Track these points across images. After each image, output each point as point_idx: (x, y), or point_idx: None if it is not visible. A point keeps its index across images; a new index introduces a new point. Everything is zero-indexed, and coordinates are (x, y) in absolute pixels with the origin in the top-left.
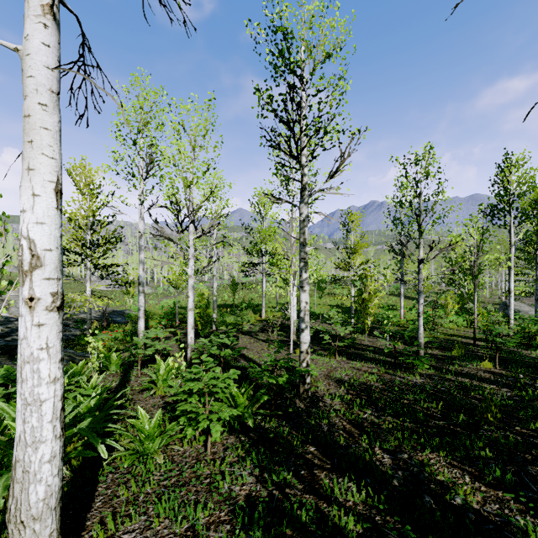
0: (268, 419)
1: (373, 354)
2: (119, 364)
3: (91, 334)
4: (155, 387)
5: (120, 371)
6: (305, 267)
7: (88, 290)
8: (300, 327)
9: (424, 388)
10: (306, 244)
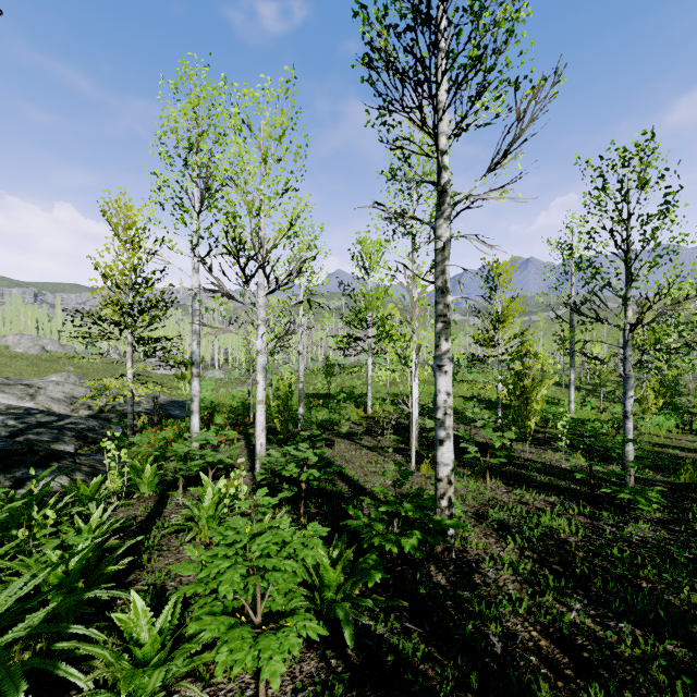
0: (382, 616)
1: (546, 476)
2: (155, 482)
3: (133, 433)
4: (196, 526)
5: (156, 493)
6: (446, 331)
7: (129, 373)
8: (436, 436)
9: (668, 553)
10: (447, 290)
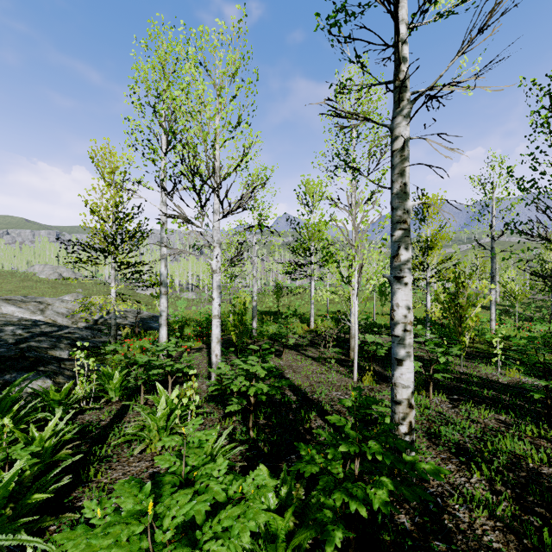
0: None
1: (487, 391)
2: (123, 387)
3: (116, 341)
4: (148, 436)
5: (123, 397)
6: (405, 239)
7: (113, 292)
8: (394, 355)
9: None
10: (406, 194)
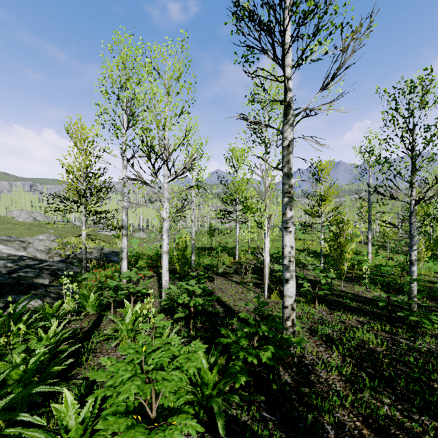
0: (246, 407)
1: (355, 303)
2: (97, 304)
3: (86, 272)
4: (120, 336)
5: (97, 312)
6: (290, 203)
7: (83, 233)
8: (283, 277)
9: None
10: (291, 175)
